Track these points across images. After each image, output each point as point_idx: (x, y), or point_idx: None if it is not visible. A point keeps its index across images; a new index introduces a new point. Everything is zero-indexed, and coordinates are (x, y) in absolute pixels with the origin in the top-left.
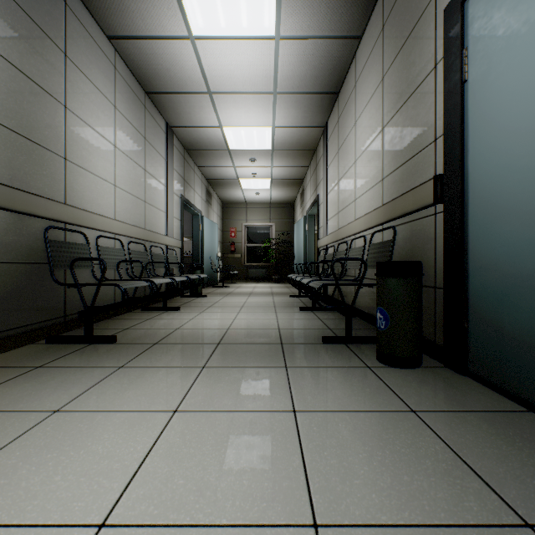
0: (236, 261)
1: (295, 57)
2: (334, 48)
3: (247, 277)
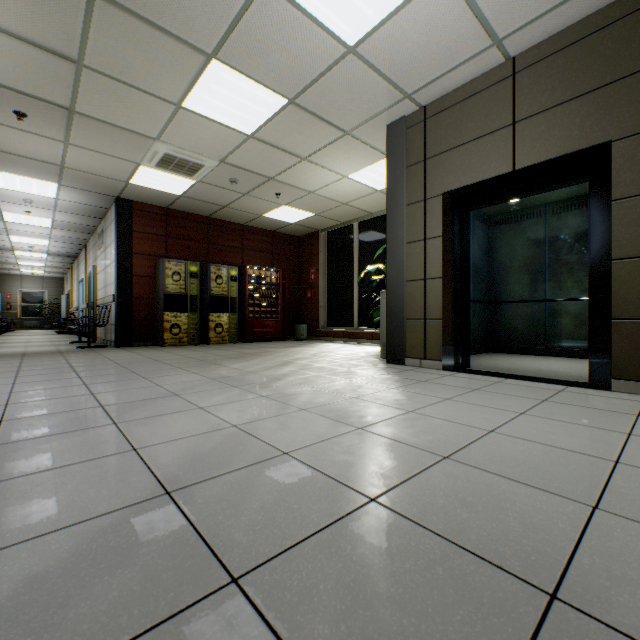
0: (12, 315)
1: (54, 259)
2: (68, 260)
3: (23, 327)
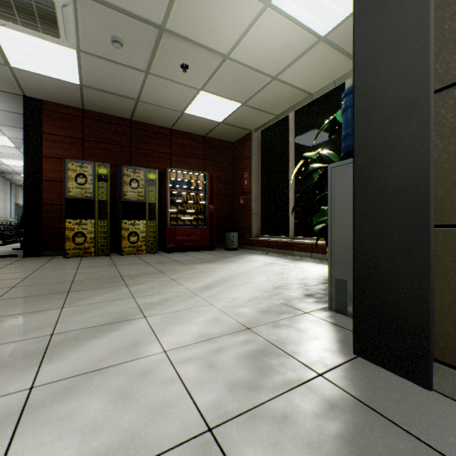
0: None
1: None
2: None
3: None
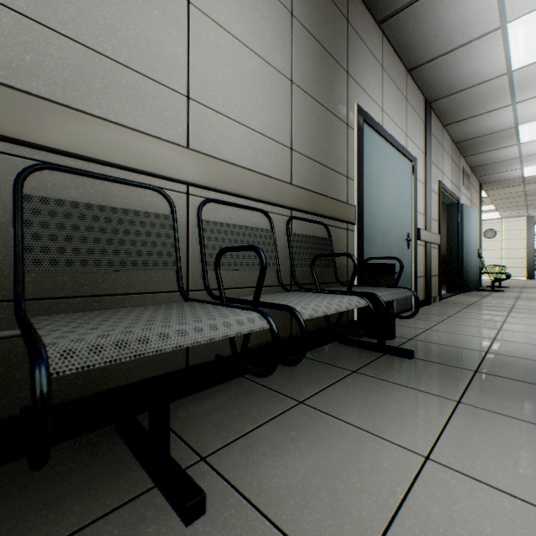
0: None
1: None
2: None
3: None
